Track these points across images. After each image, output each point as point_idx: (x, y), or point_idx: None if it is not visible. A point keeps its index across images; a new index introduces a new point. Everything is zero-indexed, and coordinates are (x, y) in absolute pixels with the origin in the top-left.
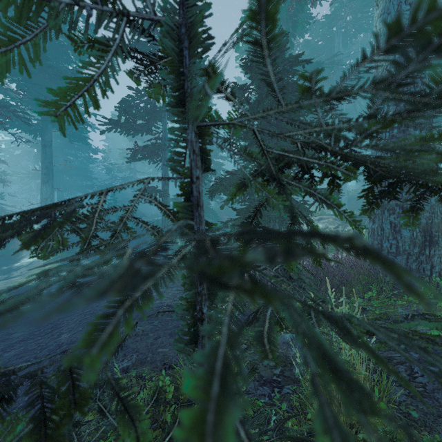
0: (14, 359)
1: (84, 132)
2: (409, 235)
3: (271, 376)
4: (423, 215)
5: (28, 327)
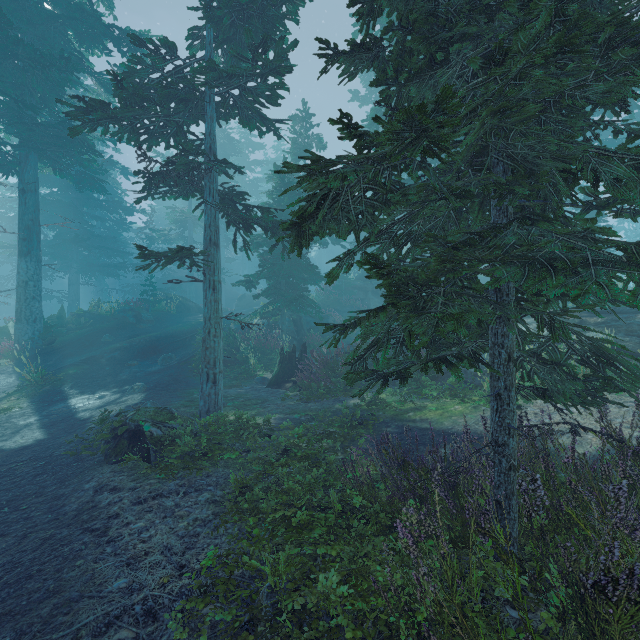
0: None
1: (93, 168)
2: None
3: None
4: None
5: None
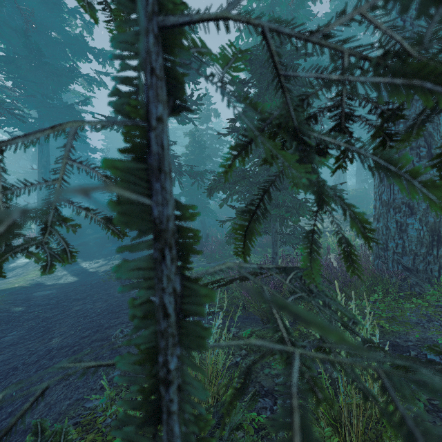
0: (1, 365)
1: None
2: (416, 234)
3: (273, 386)
4: (430, 213)
5: (19, 330)
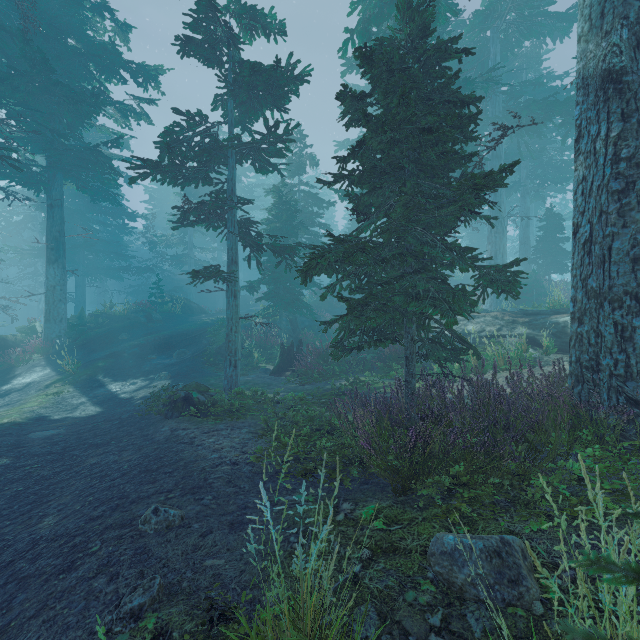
0: None
1: (112, 185)
2: None
3: (425, 632)
4: None
5: None
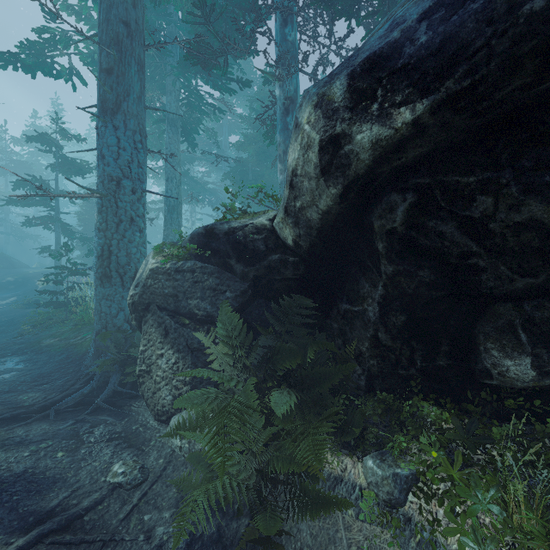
0: None
1: None
2: None
3: None
4: None
5: None
